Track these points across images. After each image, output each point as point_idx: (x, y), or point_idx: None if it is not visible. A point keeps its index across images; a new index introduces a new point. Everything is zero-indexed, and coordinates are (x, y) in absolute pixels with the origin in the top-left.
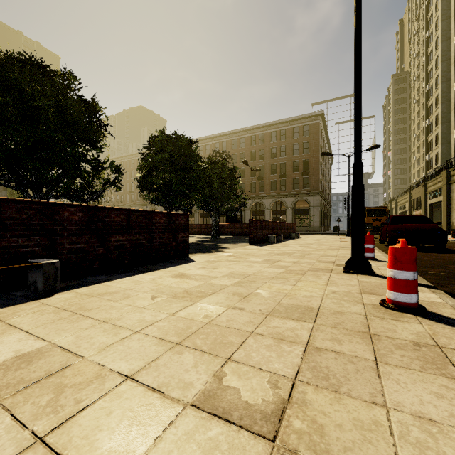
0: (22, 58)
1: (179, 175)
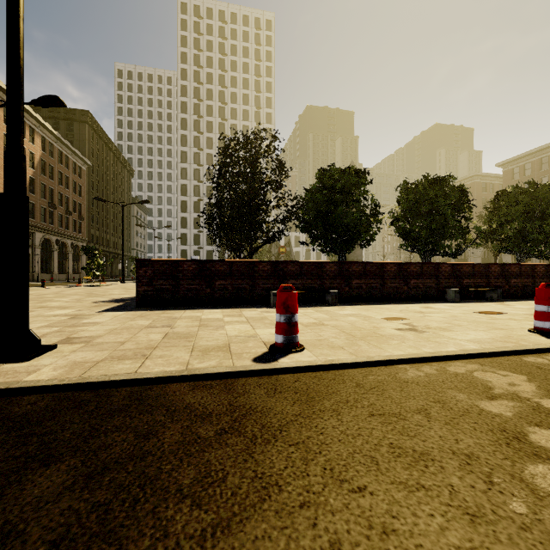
0: (423, 177)
1: (534, 224)
